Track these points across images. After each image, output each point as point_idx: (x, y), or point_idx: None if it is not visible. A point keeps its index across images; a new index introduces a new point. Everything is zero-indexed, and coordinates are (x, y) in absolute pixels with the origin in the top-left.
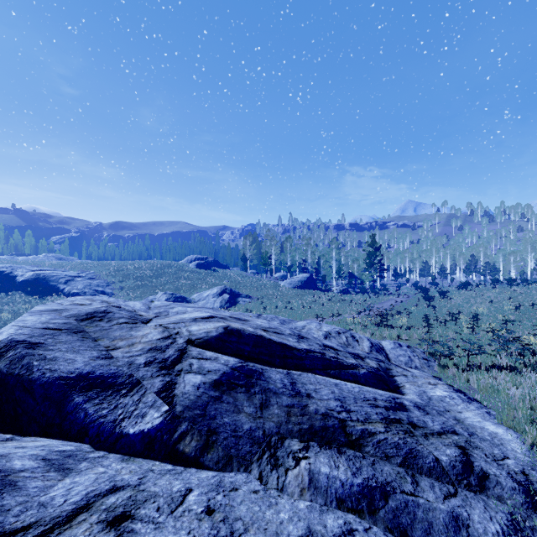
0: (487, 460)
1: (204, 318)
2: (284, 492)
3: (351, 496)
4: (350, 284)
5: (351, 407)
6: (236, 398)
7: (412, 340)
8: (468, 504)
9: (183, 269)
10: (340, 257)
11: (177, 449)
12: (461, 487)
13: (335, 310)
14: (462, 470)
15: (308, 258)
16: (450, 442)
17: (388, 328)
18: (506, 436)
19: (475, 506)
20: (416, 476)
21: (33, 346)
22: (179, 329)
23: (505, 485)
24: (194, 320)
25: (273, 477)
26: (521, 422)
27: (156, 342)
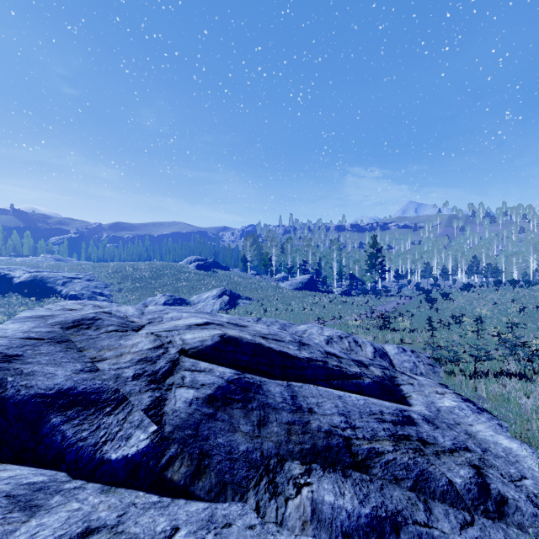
0: (503, 481)
1: (199, 325)
2: (283, 527)
3: (359, 529)
4: (351, 285)
5: (356, 423)
6: (231, 415)
7: (415, 344)
8: (487, 535)
9: (182, 271)
10: (341, 258)
11: (164, 476)
12: (477, 514)
13: (336, 313)
14: (478, 494)
15: (309, 260)
16: (463, 461)
17: (390, 331)
18: (521, 452)
19: (494, 537)
20: (429, 501)
21: (9, 359)
22: (172, 337)
23: (525, 511)
24: (188, 327)
25: (272, 507)
26: (536, 436)
27: (146, 352)
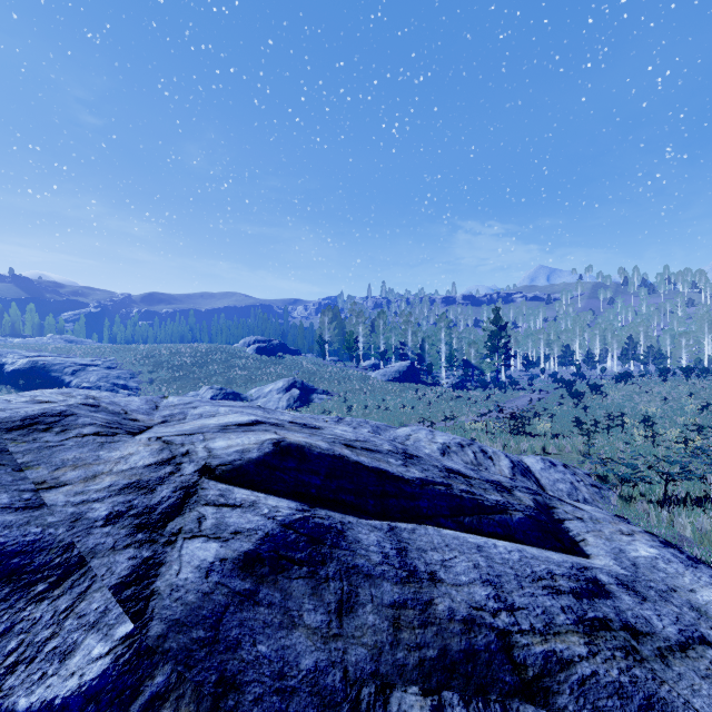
0: None
1: (242, 425)
2: None
3: None
4: (465, 375)
5: (514, 598)
6: (287, 593)
7: (564, 454)
8: None
9: (237, 355)
10: (451, 339)
11: None
12: None
13: (447, 412)
14: None
15: (408, 341)
16: (708, 668)
17: (525, 437)
18: None
19: None
20: None
21: None
22: (192, 445)
23: None
24: (223, 428)
25: None
26: None
27: (141, 472)
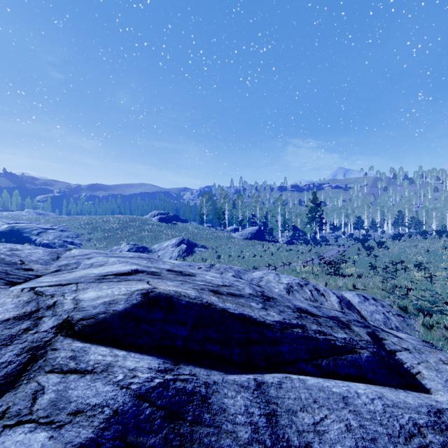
0: None
1: (120, 274)
2: None
3: None
4: (294, 235)
5: None
6: None
7: (368, 289)
8: None
9: (146, 223)
10: (285, 212)
11: None
12: None
13: (283, 259)
14: None
15: (257, 214)
16: None
17: (339, 277)
18: None
19: None
20: None
21: None
22: (61, 296)
23: None
24: (100, 278)
25: None
26: None
27: None
